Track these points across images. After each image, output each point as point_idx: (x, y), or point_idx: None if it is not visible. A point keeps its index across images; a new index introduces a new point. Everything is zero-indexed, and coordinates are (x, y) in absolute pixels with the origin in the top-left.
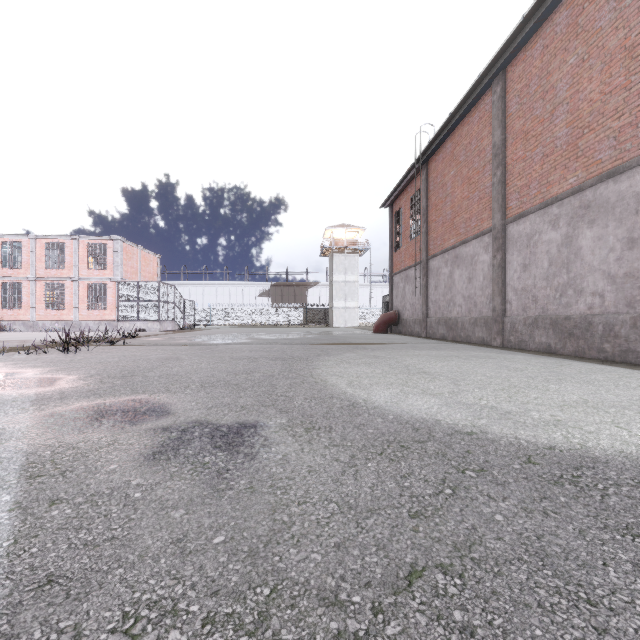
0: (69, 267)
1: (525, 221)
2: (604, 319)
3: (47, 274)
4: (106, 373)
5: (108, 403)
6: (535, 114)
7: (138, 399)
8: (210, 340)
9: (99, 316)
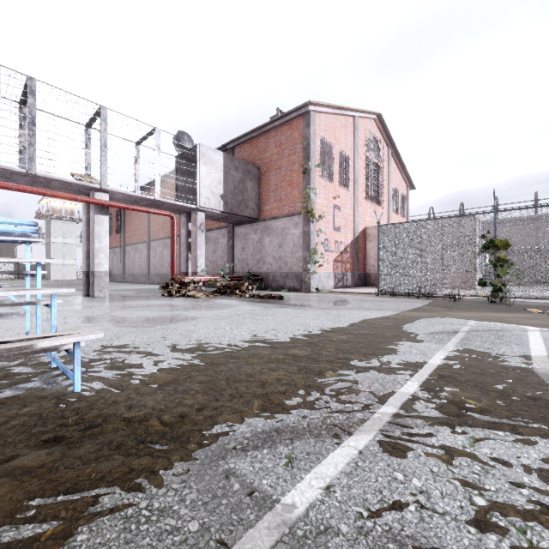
0: None
1: (155, 242)
2: (167, 274)
3: None
4: None
5: None
6: None
7: None
8: None
9: None
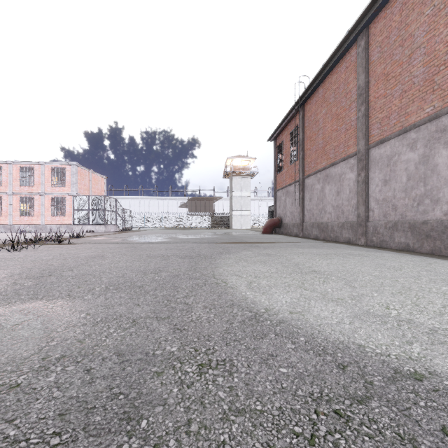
0: (37, 185)
1: (386, 145)
2: None
3: (21, 190)
4: (28, 272)
5: None
6: (395, 59)
7: (28, 308)
8: (138, 239)
9: (60, 221)
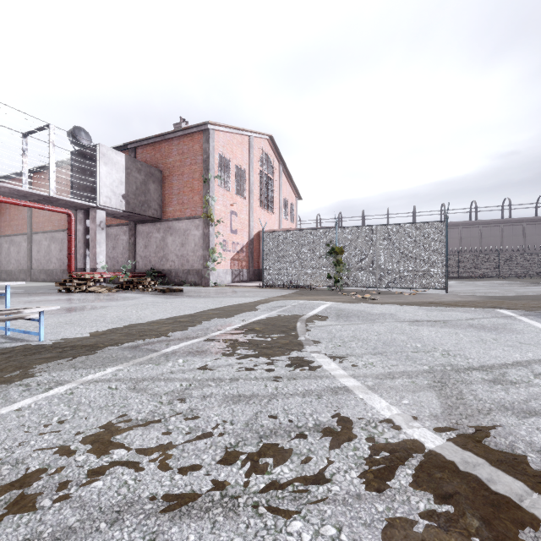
0: None
1: (39, 235)
2: (56, 270)
3: None
4: None
5: None
6: None
7: None
8: None
9: None
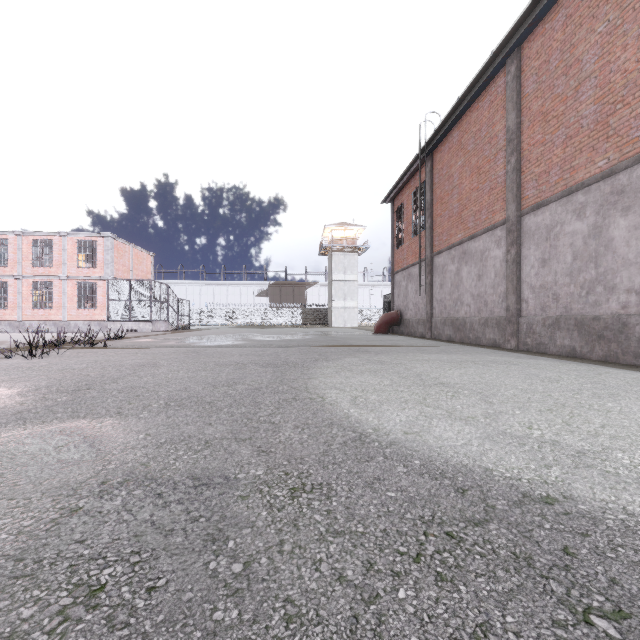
0: (57, 265)
1: (544, 211)
2: None
3: (34, 272)
4: (58, 385)
5: (25, 435)
6: (556, 92)
7: (71, 428)
8: (200, 342)
9: (89, 316)
